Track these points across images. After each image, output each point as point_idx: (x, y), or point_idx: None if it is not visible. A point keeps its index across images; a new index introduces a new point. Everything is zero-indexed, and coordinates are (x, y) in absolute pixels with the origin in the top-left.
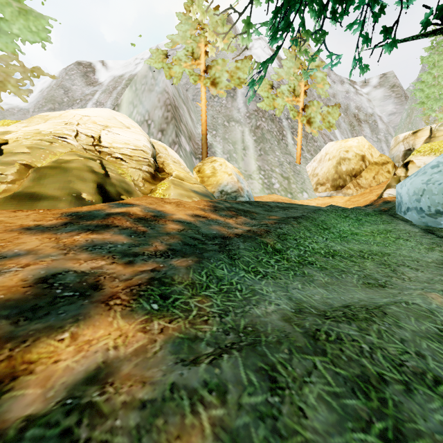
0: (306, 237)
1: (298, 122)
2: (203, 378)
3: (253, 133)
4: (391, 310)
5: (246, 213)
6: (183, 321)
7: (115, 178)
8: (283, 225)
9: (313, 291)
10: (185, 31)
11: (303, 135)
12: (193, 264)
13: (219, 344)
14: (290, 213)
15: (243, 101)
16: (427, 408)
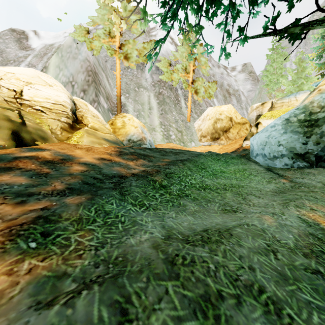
0: (188, 175)
1: (189, 92)
2: (51, 323)
3: (157, 97)
4: (236, 231)
5: (146, 157)
6: (56, 258)
7: (31, 127)
8: (171, 166)
9: (183, 218)
10: (104, 15)
11: (192, 101)
12: (85, 201)
13: (86, 278)
14: (179, 157)
15: (149, 73)
16: (251, 318)
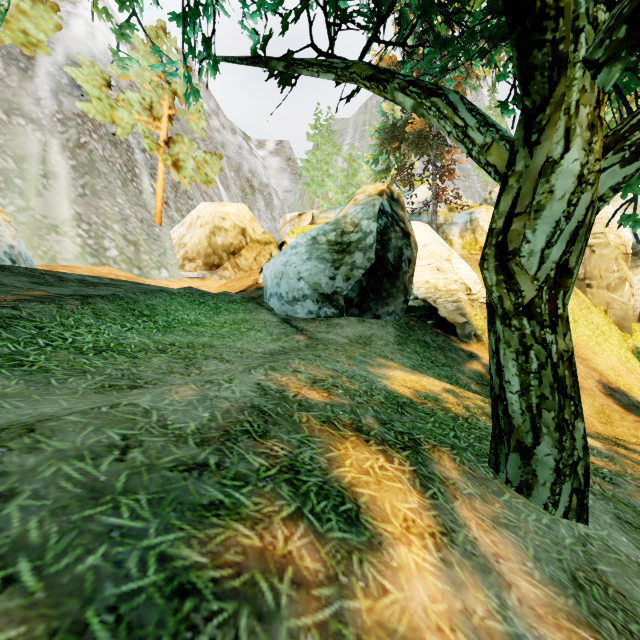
0: (81, 324)
1: (159, 160)
2: None
3: (71, 153)
4: (58, 422)
5: None
6: None
7: None
8: (31, 304)
9: None
10: None
11: (171, 184)
12: None
13: None
14: (90, 290)
15: (50, 88)
16: None
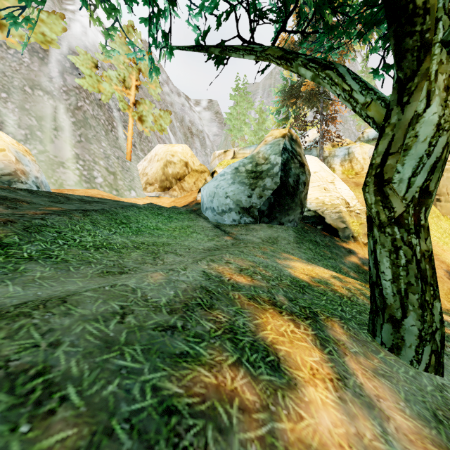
0: (84, 230)
1: (129, 116)
2: None
3: (72, 113)
4: (80, 296)
5: (6, 201)
6: None
7: None
8: (52, 216)
9: None
10: None
11: (137, 132)
12: None
13: None
14: (88, 206)
15: (58, 70)
16: None
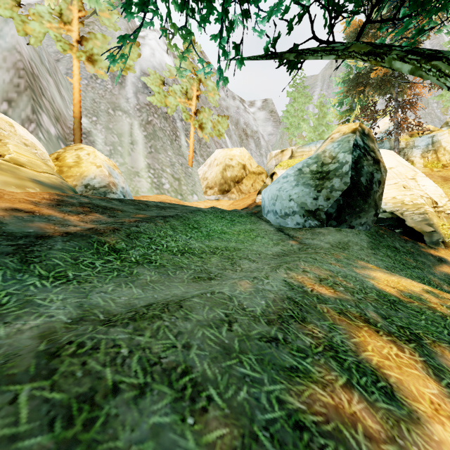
0: (167, 235)
1: (191, 125)
2: None
3: (144, 128)
4: (191, 302)
5: (107, 210)
6: None
7: None
8: (143, 224)
9: (124, 292)
10: None
11: (197, 139)
12: None
13: None
14: (164, 212)
15: (133, 91)
16: (148, 411)
